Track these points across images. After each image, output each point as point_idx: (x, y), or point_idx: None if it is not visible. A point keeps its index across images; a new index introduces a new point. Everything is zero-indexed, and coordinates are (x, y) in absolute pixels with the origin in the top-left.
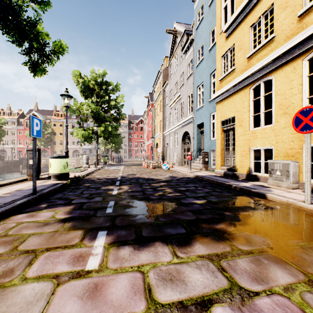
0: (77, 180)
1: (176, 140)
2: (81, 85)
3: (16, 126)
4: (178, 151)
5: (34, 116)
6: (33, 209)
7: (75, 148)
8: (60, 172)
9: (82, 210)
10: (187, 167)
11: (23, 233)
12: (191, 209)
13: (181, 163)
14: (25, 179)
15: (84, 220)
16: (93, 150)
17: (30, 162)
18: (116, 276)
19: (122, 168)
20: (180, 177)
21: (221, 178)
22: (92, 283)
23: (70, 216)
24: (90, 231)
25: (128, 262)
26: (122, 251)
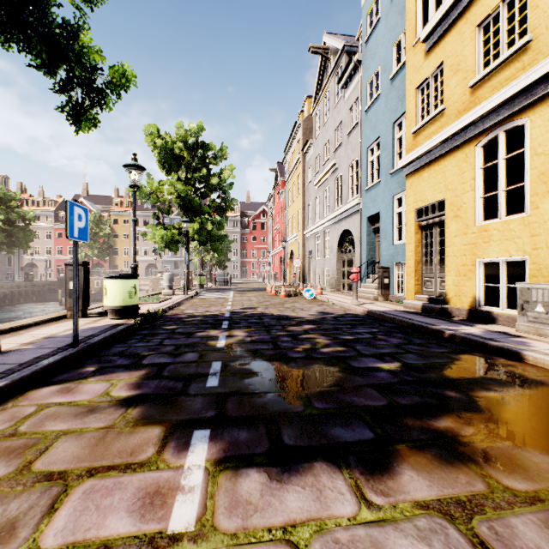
0: (153, 318)
1: (327, 246)
2: (160, 150)
3: (53, 223)
4: (331, 265)
5: (75, 202)
6: (72, 376)
7: (150, 260)
8: (123, 304)
9: (162, 380)
10: (347, 294)
11: (46, 429)
12: (375, 381)
13: (336, 287)
14: (63, 316)
15: (165, 402)
16: (180, 264)
17: (71, 286)
18: None
19: (232, 297)
20: (338, 313)
21: (419, 317)
22: None
23: (139, 393)
24: (176, 428)
25: (260, 515)
26: (244, 482)
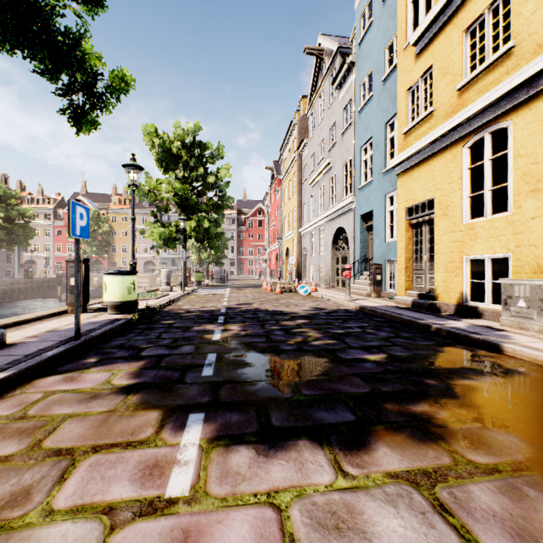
0: (151, 314)
1: (322, 243)
2: (158, 149)
3: (53, 221)
4: (326, 262)
5: (77, 202)
6: (75, 367)
7: (148, 257)
8: (123, 299)
9: (160, 370)
10: (341, 290)
11: (53, 412)
12: (360, 371)
13: (331, 284)
14: (64, 311)
15: (162, 390)
16: (177, 261)
17: (72, 282)
18: (225, 514)
19: (228, 293)
20: (331, 309)
21: (409, 312)
22: (178, 530)
23: (138, 381)
24: (173, 412)
25: (247, 484)
26: (234, 457)
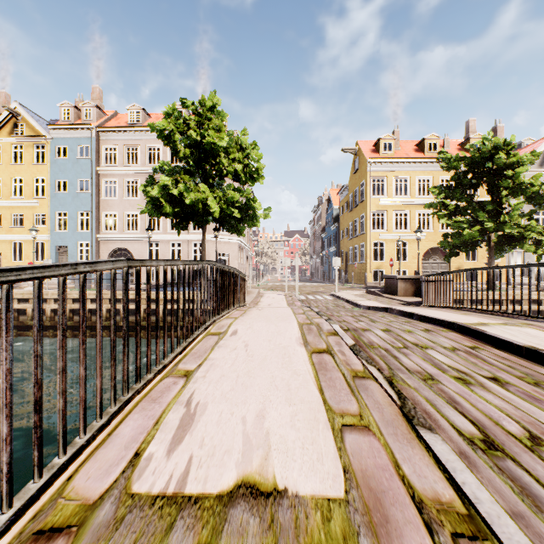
0: None
1: None
2: None
3: None
4: None
5: None
6: None
7: None
8: None
9: None
10: None
11: None
12: None
13: None
14: None
15: None
16: None
17: None
18: None
19: None
20: None
21: None
22: None
23: None
24: None
25: None
26: None
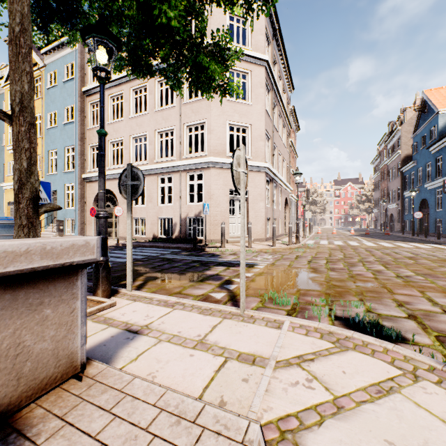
0: None
1: None
2: None
3: None
4: None
5: None
6: None
7: None
8: None
9: None
10: None
11: None
12: None
13: None
14: None
15: None
16: None
17: None
18: None
19: None
20: None
21: None
22: None
23: None
24: None
25: None
26: None
